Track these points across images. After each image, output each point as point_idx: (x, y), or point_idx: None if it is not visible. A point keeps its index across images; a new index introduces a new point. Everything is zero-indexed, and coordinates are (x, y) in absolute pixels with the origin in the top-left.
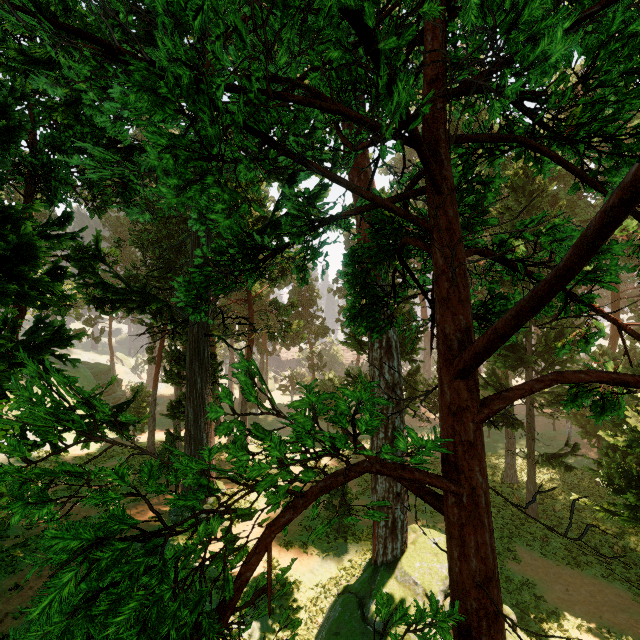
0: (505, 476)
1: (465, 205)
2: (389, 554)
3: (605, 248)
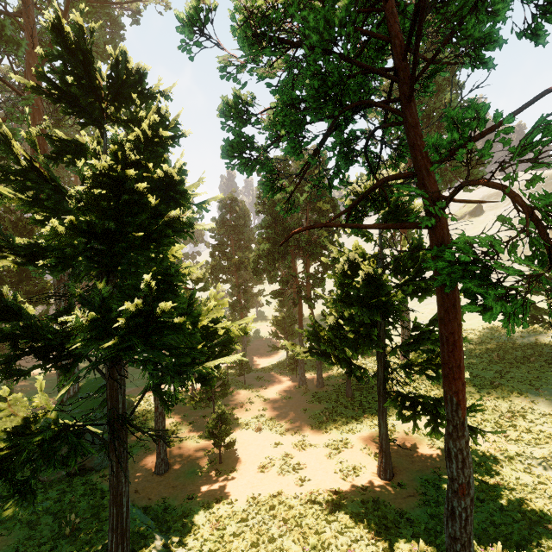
0: None
1: None
2: (72, 392)
3: None
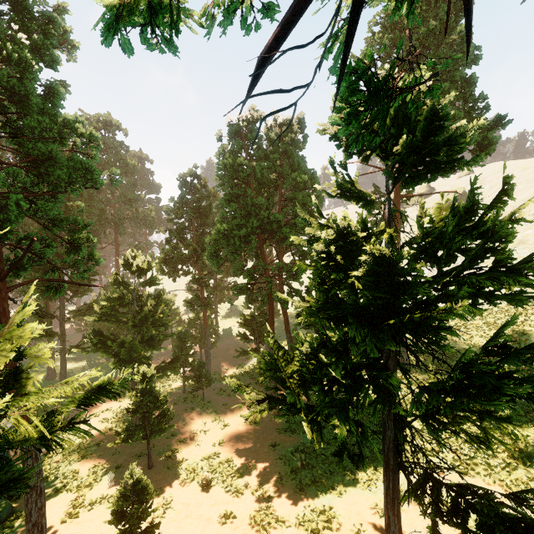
0: (47, 376)
1: (4, 227)
2: None
3: (46, 249)
